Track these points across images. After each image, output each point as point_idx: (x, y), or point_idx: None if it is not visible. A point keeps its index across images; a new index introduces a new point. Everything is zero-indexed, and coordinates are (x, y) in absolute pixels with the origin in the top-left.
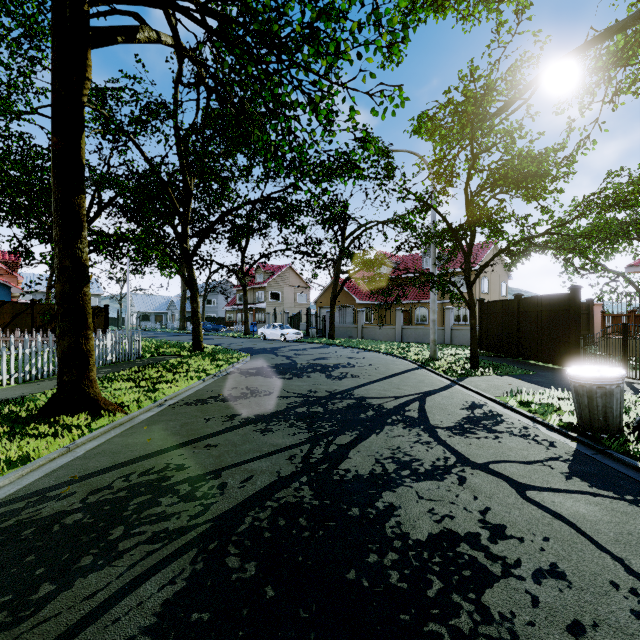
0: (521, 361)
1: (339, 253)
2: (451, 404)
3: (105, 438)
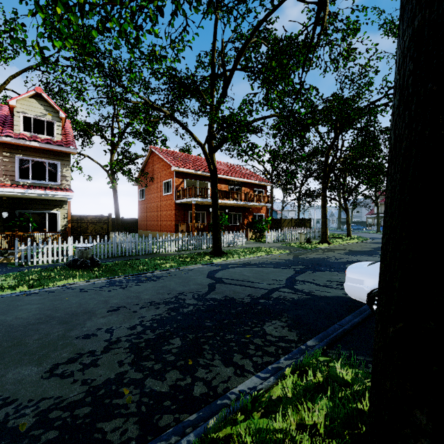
0: None
1: None
2: None
3: (332, 246)
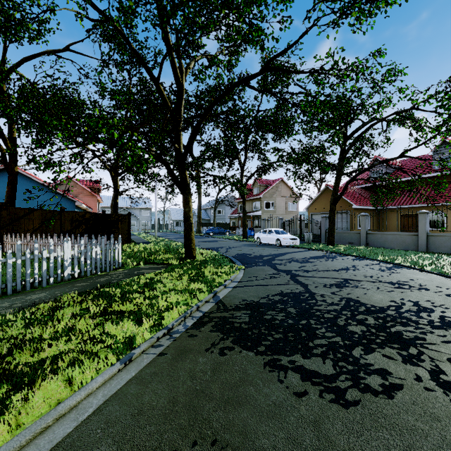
0: None
1: (340, 153)
2: None
3: None
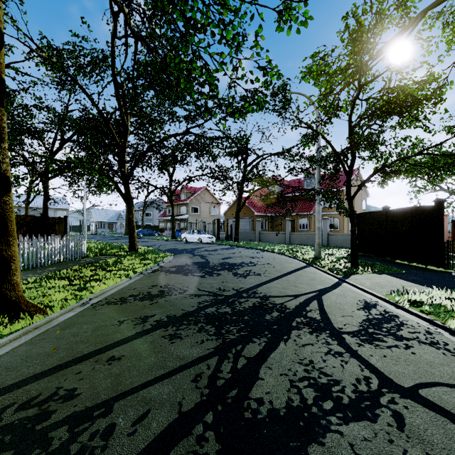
0: (389, 260)
1: (242, 177)
2: (347, 303)
3: (11, 346)
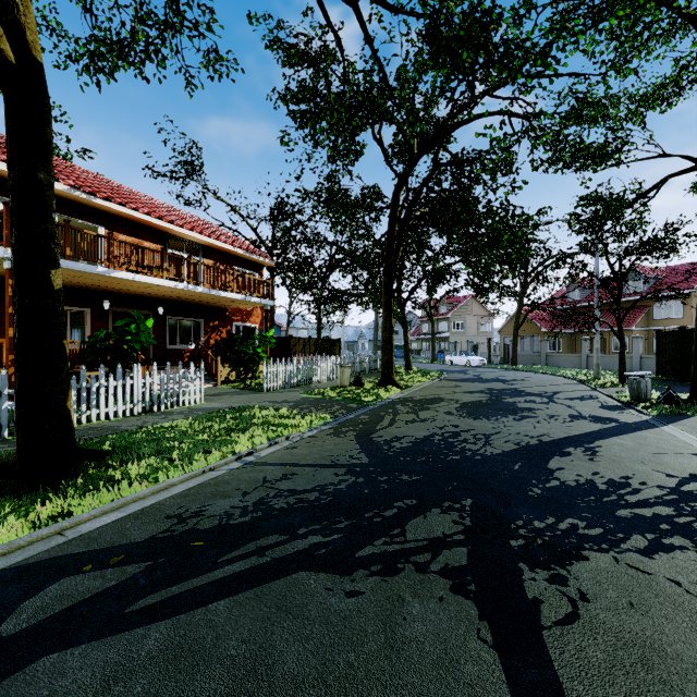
0: (681, 382)
1: (521, 288)
2: (574, 394)
3: (408, 392)
